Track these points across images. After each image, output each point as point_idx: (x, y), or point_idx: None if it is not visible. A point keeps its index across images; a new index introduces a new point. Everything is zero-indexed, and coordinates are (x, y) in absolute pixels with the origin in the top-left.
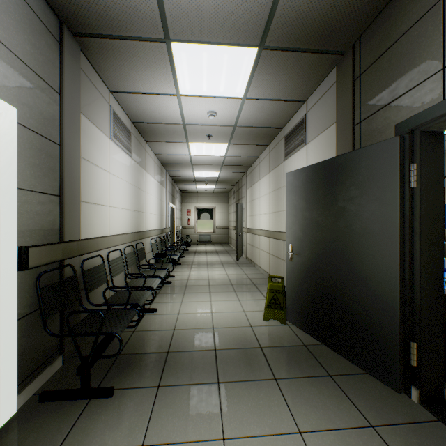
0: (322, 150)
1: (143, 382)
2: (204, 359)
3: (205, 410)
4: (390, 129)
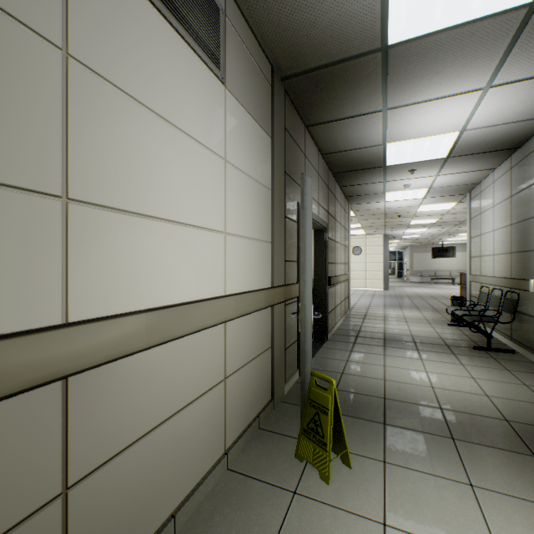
0: (255, 149)
1: (530, 427)
2: (465, 430)
3: (448, 397)
4: (296, 201)
